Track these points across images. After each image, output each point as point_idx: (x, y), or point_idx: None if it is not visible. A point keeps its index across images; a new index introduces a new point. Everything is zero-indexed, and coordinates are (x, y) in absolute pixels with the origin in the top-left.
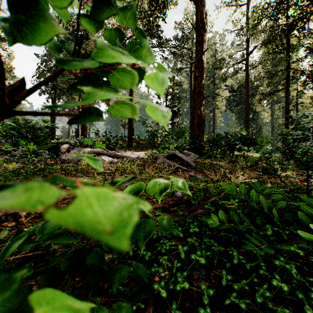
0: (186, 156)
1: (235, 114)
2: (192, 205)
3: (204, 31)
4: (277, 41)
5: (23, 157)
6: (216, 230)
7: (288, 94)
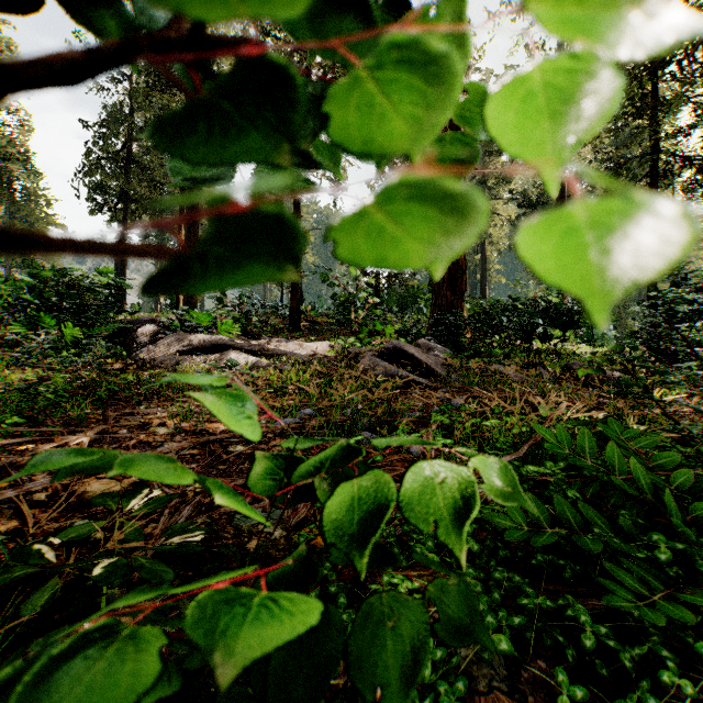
0: (424, 353)
1: None
2: None
3: None
4: (630, 89)
5: (49, 355)
6: (518, 542)
7: None
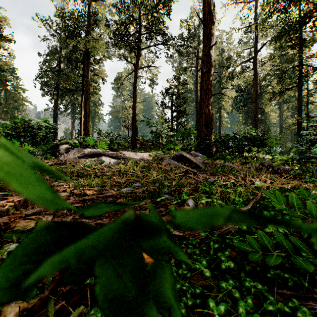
0: (194, 157)
1: (242, 114)
2: None
3: (212, 24)
4: (290, 35)
5: None
6: None
7: (300, 92)
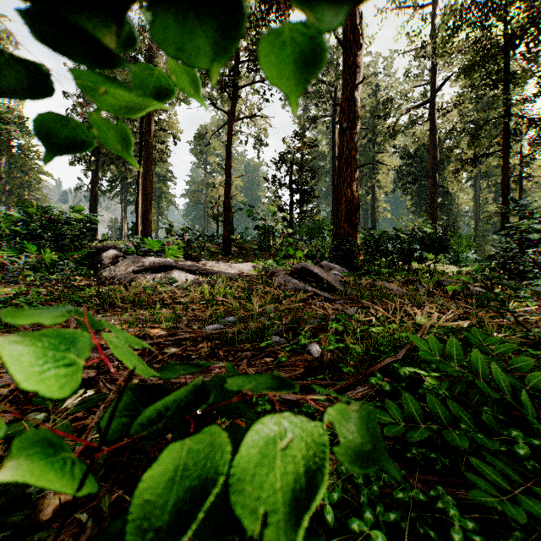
0: (325, 272)
1: (411, 196)
2: (342, 373)
3: (357, 47)
4: (488, 66)
5: (28, 274)
6: None
7: (507, 160)
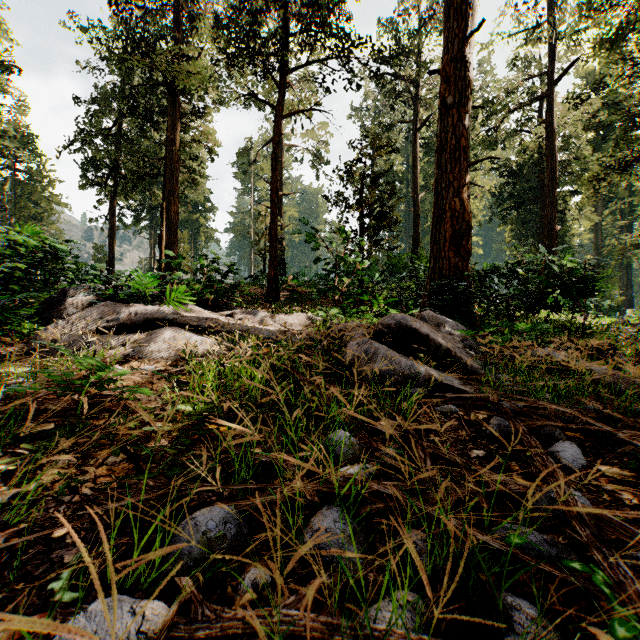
0: (437, 331)
1: (511, 226)
2: None
3: None
4: None
5: None
6: None
7: None
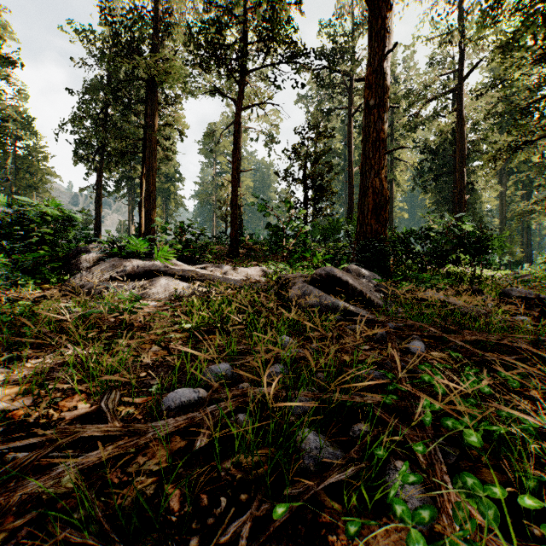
0: (356, 279)
1: (431, 195)
2: None
3: (387, 9)
4: None
5: None
6: None
7: None
